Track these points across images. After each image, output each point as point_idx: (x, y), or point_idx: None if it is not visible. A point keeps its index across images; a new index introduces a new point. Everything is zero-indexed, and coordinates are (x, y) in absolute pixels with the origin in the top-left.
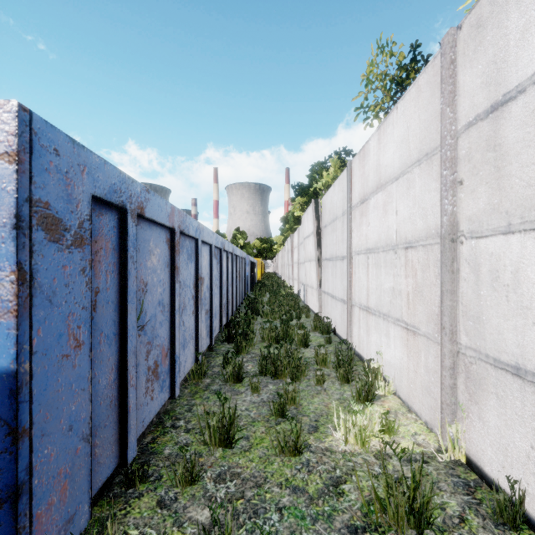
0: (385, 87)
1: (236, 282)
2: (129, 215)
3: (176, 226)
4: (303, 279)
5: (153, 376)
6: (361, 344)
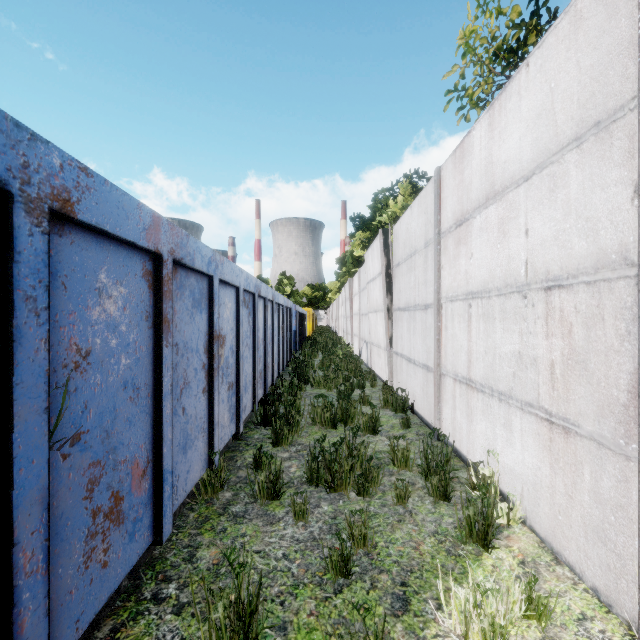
0: (491, 58)
1: (279, 340)
2: (21, 207)
3: (165, 251)
4: (366, 335)
5: (108, 522)
6: (457, 433)
